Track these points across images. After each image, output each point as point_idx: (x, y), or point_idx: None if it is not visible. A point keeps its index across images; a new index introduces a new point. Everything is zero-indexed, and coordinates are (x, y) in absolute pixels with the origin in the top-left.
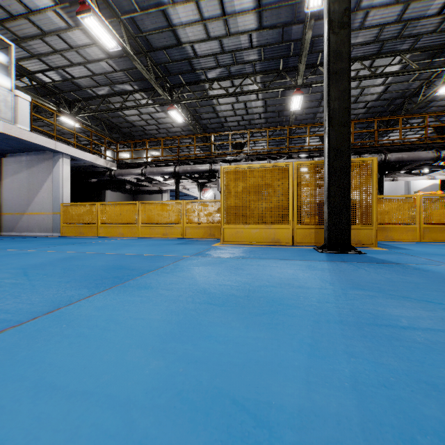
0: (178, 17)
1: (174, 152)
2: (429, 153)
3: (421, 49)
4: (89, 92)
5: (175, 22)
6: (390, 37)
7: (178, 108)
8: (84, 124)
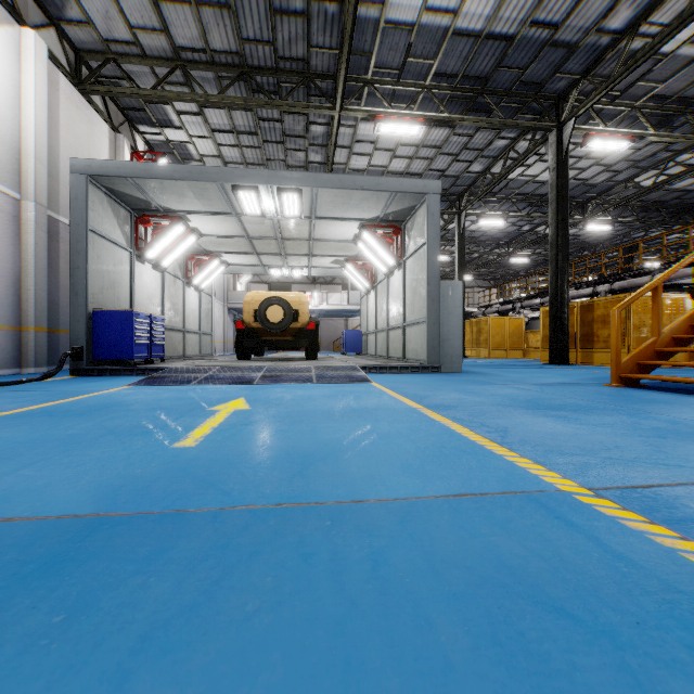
0: (473, 228)
1: (590, 262)
2: (644, 279)
3: (690, 146)
4: (470, 258)
5: (474, 229)
6: (629, 165)
7: (520, 253)
8: (476, 275)
